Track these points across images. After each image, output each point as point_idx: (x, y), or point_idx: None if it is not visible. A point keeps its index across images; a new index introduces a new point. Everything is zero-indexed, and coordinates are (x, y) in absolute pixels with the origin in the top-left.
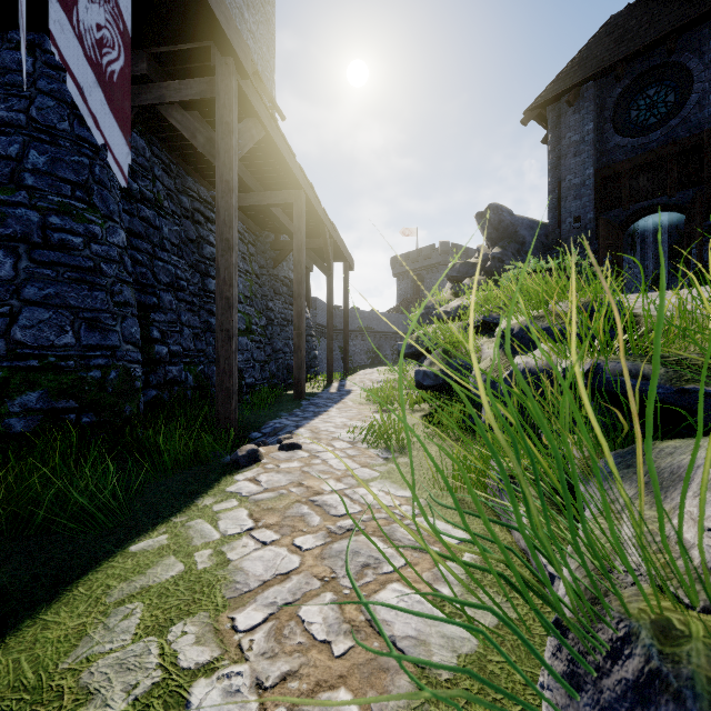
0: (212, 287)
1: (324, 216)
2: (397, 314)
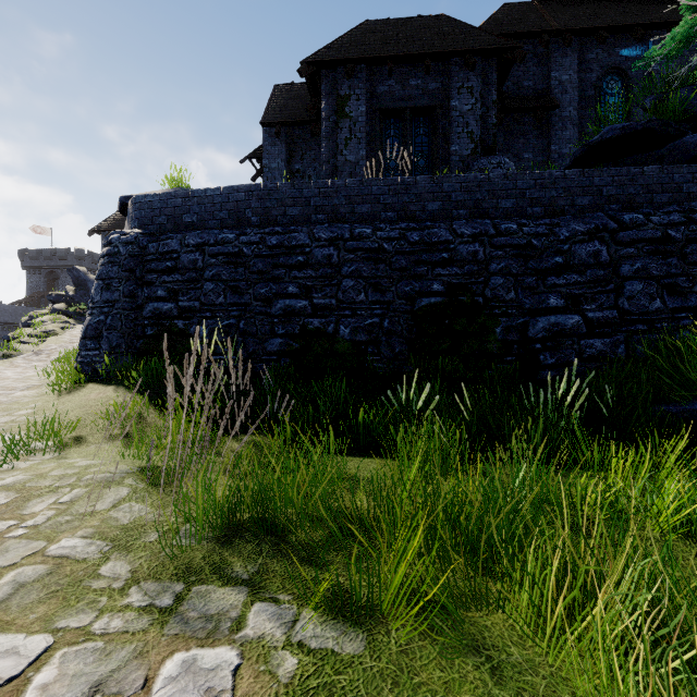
0: None
1: None
2: (25, 307)
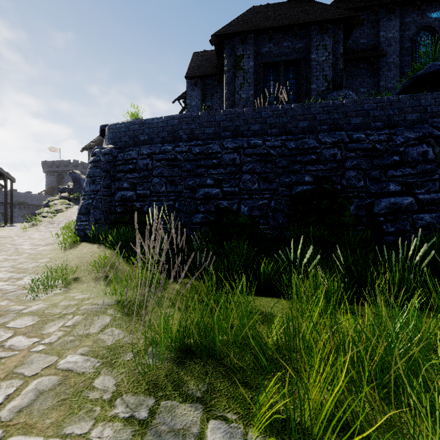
0: None
1: (5, 172)
2: (45, 195)
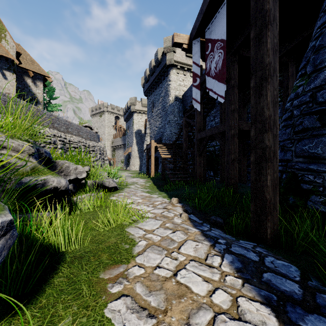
0: None
1: None
2: None
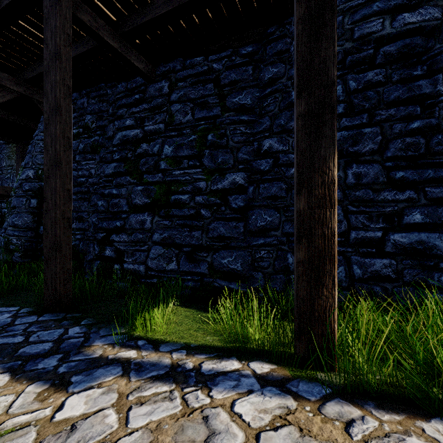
0: (111, 170)
1: None
2: None
